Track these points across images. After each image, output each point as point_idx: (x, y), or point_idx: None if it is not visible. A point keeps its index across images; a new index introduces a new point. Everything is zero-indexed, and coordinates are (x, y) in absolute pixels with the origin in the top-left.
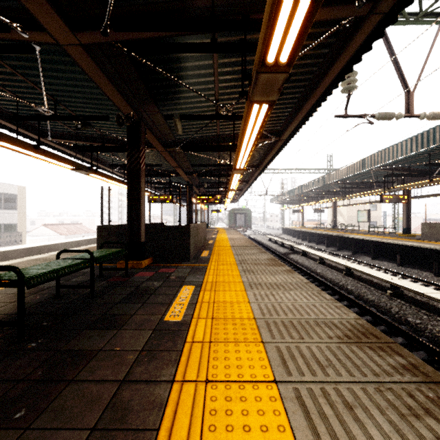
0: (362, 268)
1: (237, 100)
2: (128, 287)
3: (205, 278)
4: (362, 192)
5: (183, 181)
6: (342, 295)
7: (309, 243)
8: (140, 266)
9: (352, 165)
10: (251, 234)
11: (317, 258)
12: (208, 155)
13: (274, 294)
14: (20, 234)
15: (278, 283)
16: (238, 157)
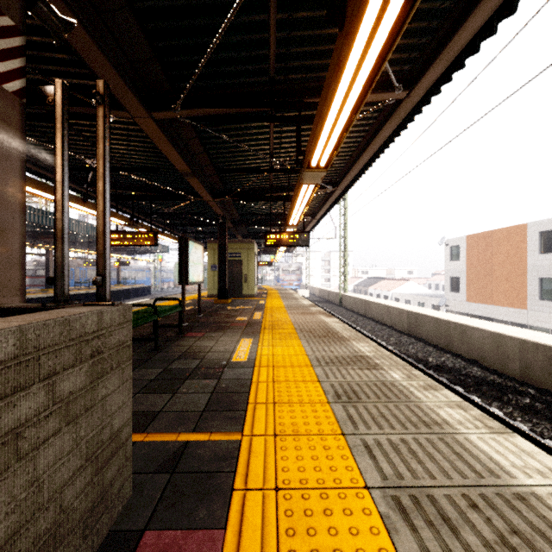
0: None
1: None
2: None
3: None
4: None
5: None
6: None
7: None
8: None
9: None
10: None
11: None
12: None
13: None
14: None
15: None
16: None
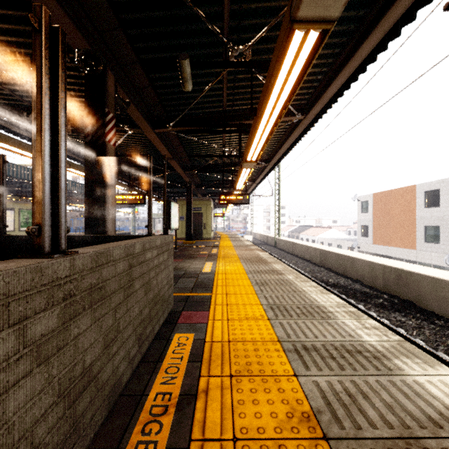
0: None
1: None
2: None
3: None
4: None
5: None
6: None
7: None
8: None
9: None
10: None
11: None
12: None
13: None
14: None
15: None
16: None
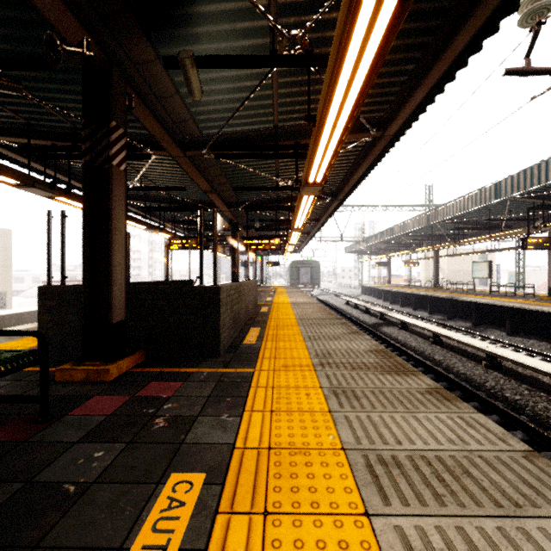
0: (524, 358)
1: (314, 30)
2: (1, 479)
3: (243, 424)
4: (480, 235)
5: (226, 220)
6: (506, 416)
7: (402, 307)
8: (105, 377)
9: (477, 193)
10: (319, 295)
11: (426, 334)
12: (260, 171)
13: (484, 550)
14: (3, 295)
15: (449, 458)
16: (315, 155)
